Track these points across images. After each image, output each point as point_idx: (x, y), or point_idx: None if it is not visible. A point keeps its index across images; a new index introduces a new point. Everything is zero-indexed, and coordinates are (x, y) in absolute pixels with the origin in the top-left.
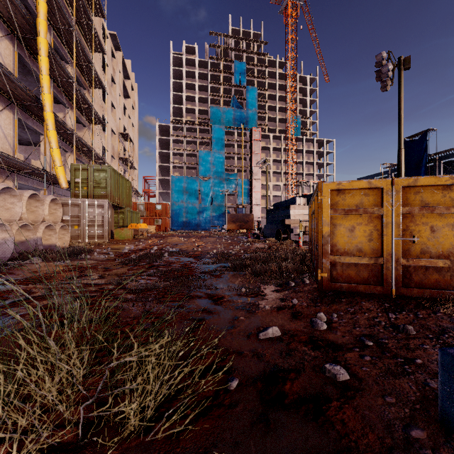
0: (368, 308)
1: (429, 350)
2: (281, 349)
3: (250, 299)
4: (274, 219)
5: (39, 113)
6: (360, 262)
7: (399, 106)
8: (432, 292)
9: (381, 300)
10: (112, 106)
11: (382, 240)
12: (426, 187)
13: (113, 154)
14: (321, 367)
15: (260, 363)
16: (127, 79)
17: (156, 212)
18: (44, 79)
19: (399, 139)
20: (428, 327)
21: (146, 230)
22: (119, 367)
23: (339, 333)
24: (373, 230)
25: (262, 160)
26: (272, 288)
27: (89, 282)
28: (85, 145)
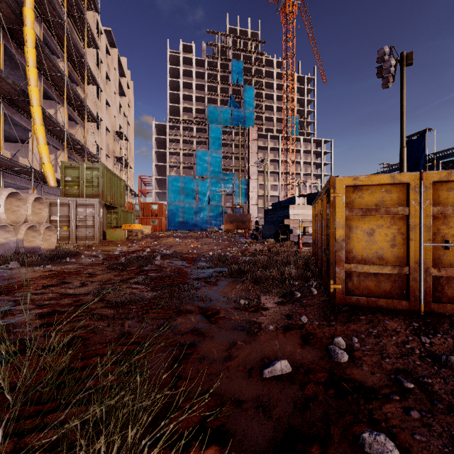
0: (394, 330)
1: None
2: (295, 396)
3: (250, 315)
4: (273, 219)
5: (27, 108)
6: (380, 272)
7: (401, 102)
8: None
9: (408, 317)
10: (107, 103)
11: (408, 246)
12: None
13: (107, 152)
14: (355, 432)
15: (267, 423)
16: (122, 77)
17: (152, 212)
18: (31, 71)
19: (401, 137)
20: None
21: (140, 231)
22: (63, 438)
23: (366, 368)
24: (397, 234)
25: (259, 159)
26: (275, 299)
27: (66, 292)
28: (77, 143)
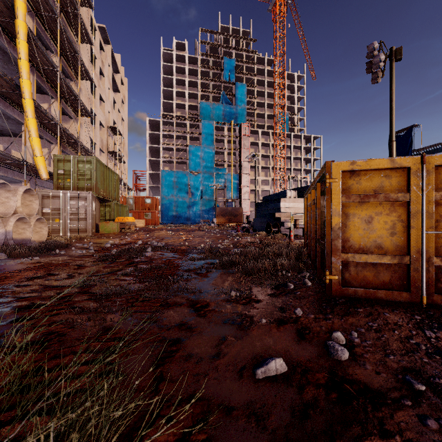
0: (396, 323)
1: None
2: (292, 402)
3: (242, 308)
4: (264, 212)
5: (19, 101)
6: (379, 262)
7: (391, 97)
8: None
9: (409, 310)
10: (101, 99)
11: (409, 234)
12: None
13: (101, 147)
14: None
15: (261, 436)
16: (117, 73)
17: (145, 206)
18: (22, 64)
19: (390, 131)
20: None
21: (133, 224)
22: None
23: (369, 367)
24: (396, 222)
25: (251, 154)
26: (267, 291)
27: (51, 284)
28: (71, 137)
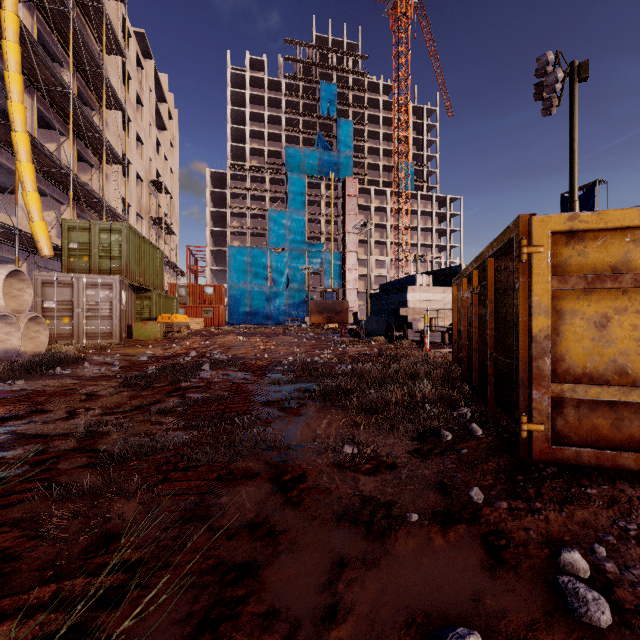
0: None
1: None
2: None
3: (367, 482)
4: (382, 308)
5: (9, 137)
6: (624, 400)
7: (572, 136)
8: None
9: None
10: (138, 139)
11: None
12: None
13: (139, 211)
14: None
15: None
16: (162, 103)
17: (205, 298)
18: (12, 78)
19: (571, 186)
20: None
21: (186, 325)
22: None
23: None
24: None
25: (360, 222)
26: (406, 444)
27: (31, 431)
28: (91, 194)
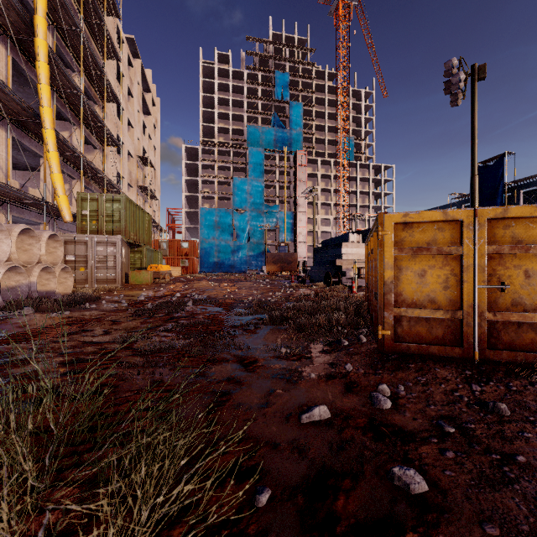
0: (444, 378)
1: (533, 441)
2: (332, 439)
3: (291, 364)
4: (323, 259)
5: (38, 131)
6: (432, 317)
7: (473, 123)
8: (527, 356)
9: (461, 366)
10: (129, 124)
11: (462, 288)
12: (519, 219)
13: (130, 181)
14: (387, 469)
15: (302, 462)
16: (147, 93)
17: (182, 251)
18: (43, 89)
19: (472, 163)
20: (526, 405)
21: (169, 273)
22: (102, 472)
23: (408, 414)
24: (450, 275)
25: (308, 189)
26: (320, 348)
27: (89, 340)
28: (95, 171)
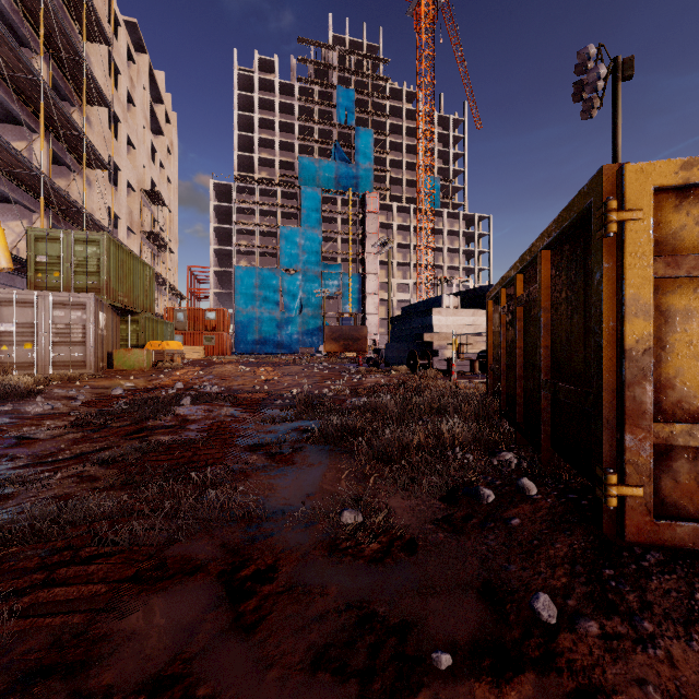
0: None
1: None
2: None
3: (370, 578)
4: (404, 333)
5: None
6: None
7: (615, 140)
8: None
9: None
10: (129, 143)
11: None
12: None
13: (130, 224)
14: None
15: None
16: (158, 104)
17: (206, 324)
18: None
19: None
20: None
21: (179, 353)
22: None
23: None
24: None
25: (381, 240)
26: (431, 507)
27: None
28: (68, 201)
